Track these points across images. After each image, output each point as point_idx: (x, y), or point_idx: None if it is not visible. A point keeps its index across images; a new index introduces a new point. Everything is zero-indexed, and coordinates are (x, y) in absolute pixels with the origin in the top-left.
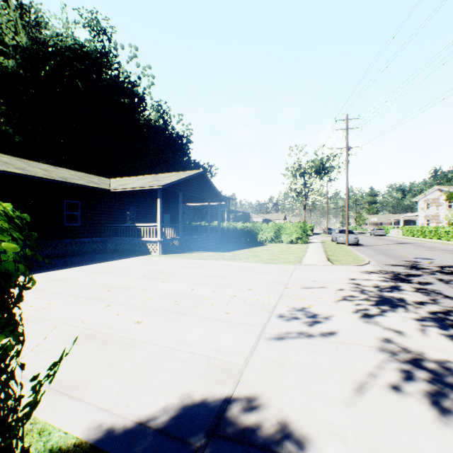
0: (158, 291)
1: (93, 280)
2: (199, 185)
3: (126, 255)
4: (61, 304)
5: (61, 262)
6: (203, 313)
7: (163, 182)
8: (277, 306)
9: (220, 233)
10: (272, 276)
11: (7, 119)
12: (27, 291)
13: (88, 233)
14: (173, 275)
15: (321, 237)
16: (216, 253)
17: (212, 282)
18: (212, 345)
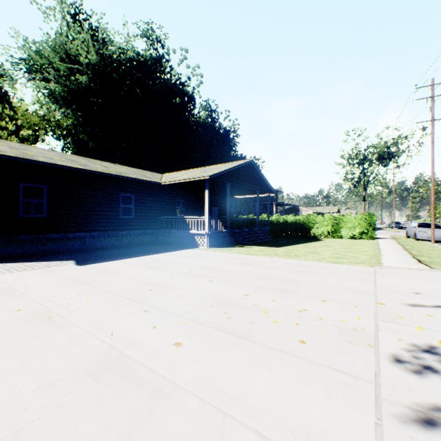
0: (204, 295)
1: (138, 275)
2: (247, 176)
3: (175, 247)
4: (98, 303)
5: (115, 253)
6: (265, 337)
7: (211, 172)
8: (381, 337)
9: (269, 227)
10: (348, 281)
11: (83, 129)
12: (74, 283)
13: (141, 226)
14: (222, 273)
15: (388, 232)
16: (267, 248)
17: (269, 286)
18: (293, 416)
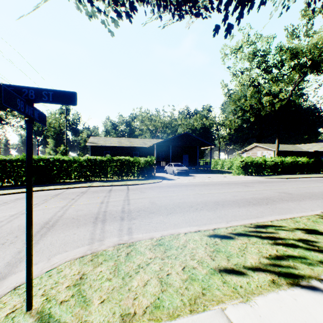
0: None
1: None
2: None
3: None
4: None
5: None
6: None
7: None
8: None
9: None
10: None
11: None
12: None
13: None
14: None
15: None
16: None
17: None
18: None
